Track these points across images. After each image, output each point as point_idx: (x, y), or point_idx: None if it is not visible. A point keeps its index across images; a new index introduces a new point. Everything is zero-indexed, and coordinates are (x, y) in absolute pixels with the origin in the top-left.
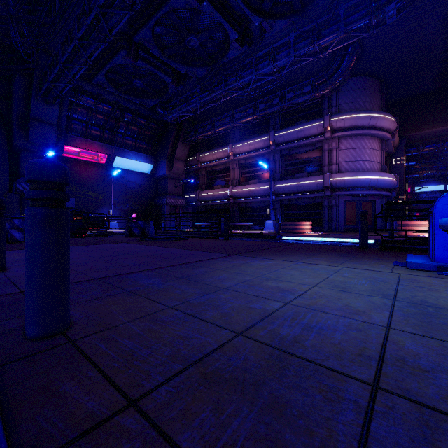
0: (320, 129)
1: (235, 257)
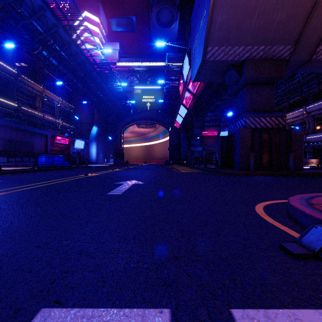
0: None
1: None
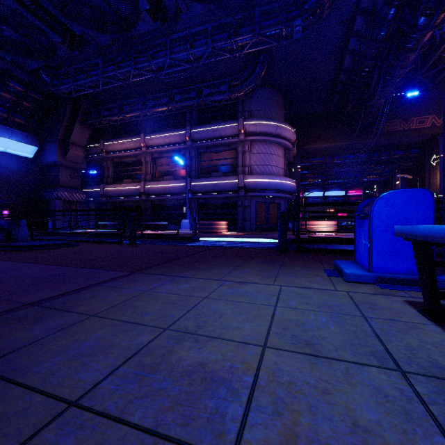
0: (235, 130)
1: (135, 278)
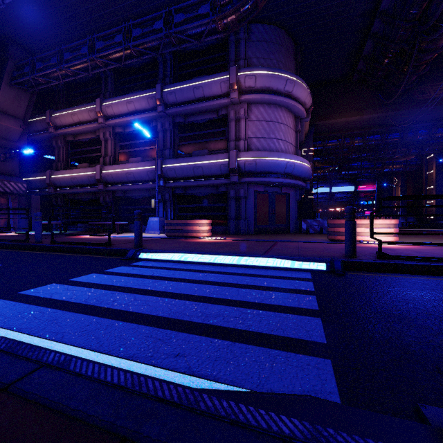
0: (224, 86)
1: None
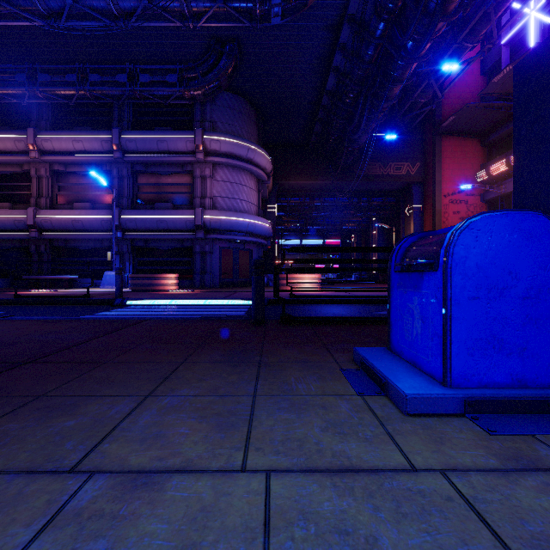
0: (190, 145)
1: None
